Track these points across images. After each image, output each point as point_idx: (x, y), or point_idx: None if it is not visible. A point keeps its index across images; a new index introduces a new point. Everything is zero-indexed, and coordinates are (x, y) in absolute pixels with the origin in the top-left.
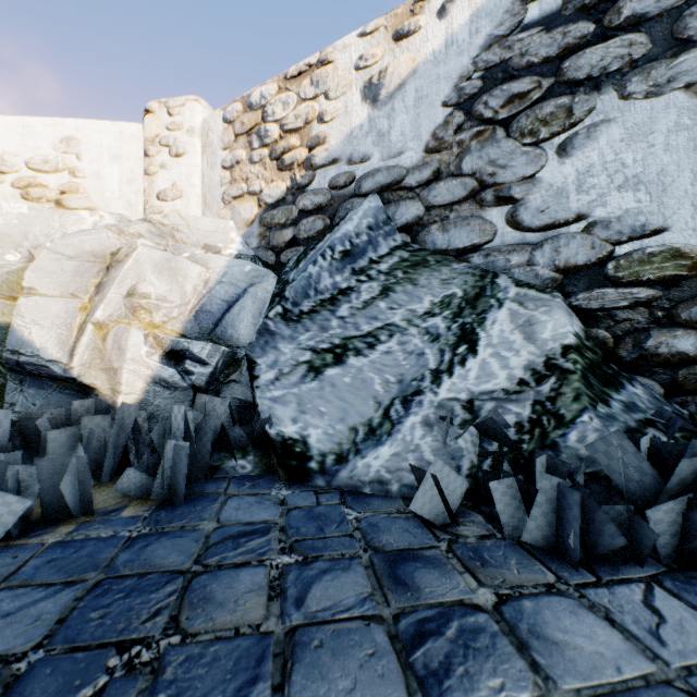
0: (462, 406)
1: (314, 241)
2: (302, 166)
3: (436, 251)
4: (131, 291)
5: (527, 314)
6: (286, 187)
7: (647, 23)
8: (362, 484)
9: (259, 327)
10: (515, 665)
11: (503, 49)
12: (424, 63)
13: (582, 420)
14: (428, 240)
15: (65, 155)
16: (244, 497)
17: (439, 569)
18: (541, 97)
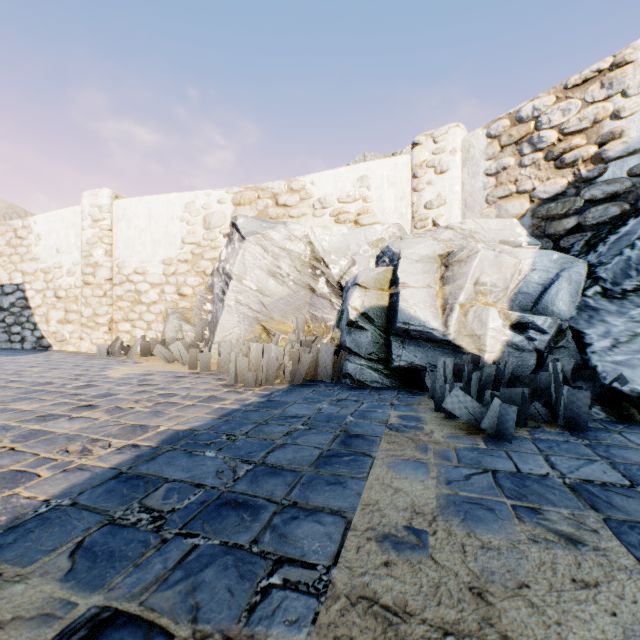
0: None
1: (605, 226)
2: (588, 161)
3: None
4: (475, 281)
5: None
6: (567, 182)
7: None
8: None
9: (578, 304)
10: None
11: None
12: None
13: None
14: None
15: (360, 189)
16: (633, 433)
17: None
18: None
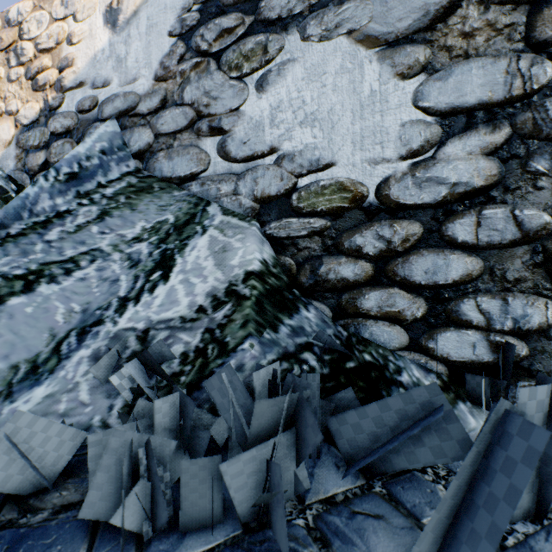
0: (137, 337)
1: None
2: (53, 87)
3: (163, 178)
4: None
5: (225, 241)
6: (40, 109)
7: None
8: None
9: None
10: None
11: None
12: None
13: (243, 348)
14: (157, 167)
15: None
16: None
17: None
18: (245, 33)
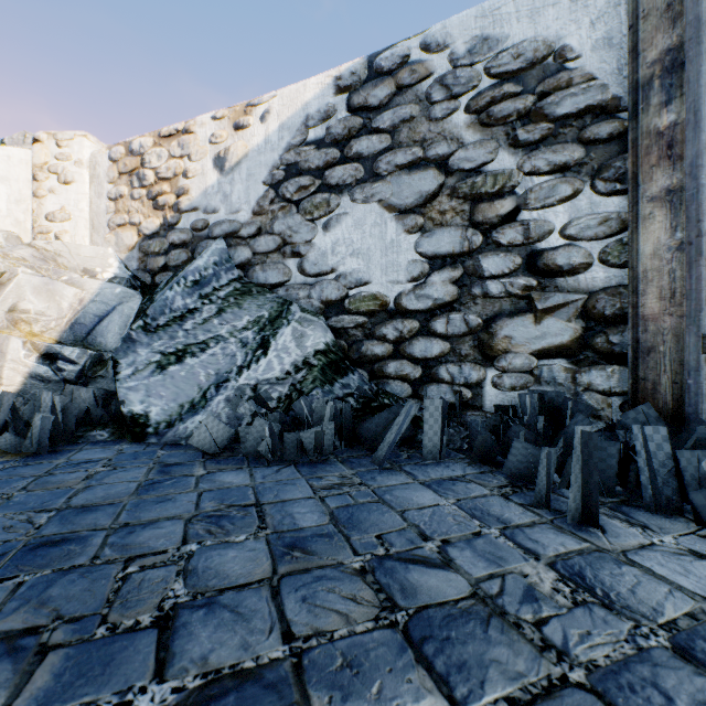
0: (251, 388)
1: (180, 268)
2: (172, 208)
3: (259, 284)
4: (12, 308)
5: (302, 330)
6: (160, 224)
7: (363, 159)
8: (181, 439)
9: (124, 336)
10: (188, 487)
11: (296, 154)
12: (252, 151)
13: (312, 394)
14: (254, 276)
15: None
16: (94, 449)
17: (189, 467)
18: (315, 191)
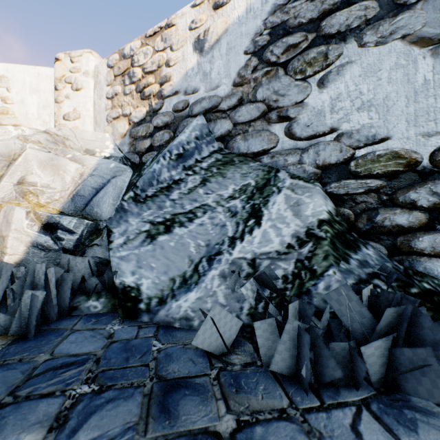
0: (247, 263)
1: (163, 147)
2: (156, 96)
3: (240, 154)
4: (21, 180)
5: (297, 197)
6: (146, 111)
7: None
8: (174, 320)
9: (117, 206)
10: None
11: (283, 14)
12: (232, 24)
13: (328, 274)
14: (235, 146)
15: None
16: (84, 331)
17: (201, 396)
18: (308, 46)
